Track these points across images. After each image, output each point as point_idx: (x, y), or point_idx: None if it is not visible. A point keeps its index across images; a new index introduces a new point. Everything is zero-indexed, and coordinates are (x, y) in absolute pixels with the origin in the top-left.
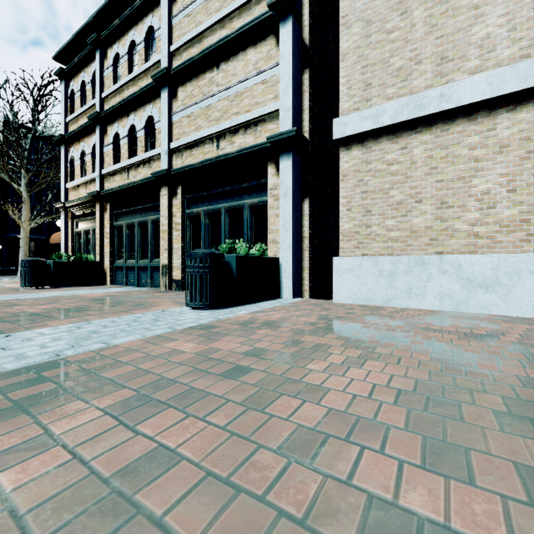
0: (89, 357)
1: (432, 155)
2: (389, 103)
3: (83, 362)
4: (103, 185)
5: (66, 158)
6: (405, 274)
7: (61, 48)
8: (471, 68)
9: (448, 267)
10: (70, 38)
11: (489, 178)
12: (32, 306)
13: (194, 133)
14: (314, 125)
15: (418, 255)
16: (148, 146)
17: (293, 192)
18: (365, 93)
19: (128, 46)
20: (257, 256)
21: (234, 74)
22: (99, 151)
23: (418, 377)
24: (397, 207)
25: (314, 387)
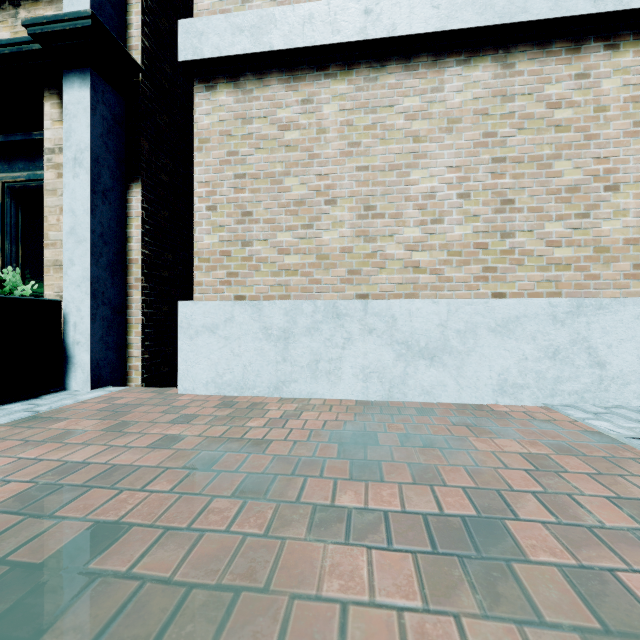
0: None
1: (352, 121)
2: (281, 7)
3: None
4: None
5: None
6: (308, 334)
7: None
8: None
9: (376, 321)
10: None
11: (434, 171)
12: None
13: None
14: (157, 47)
15: (329, 300)
16: None
17: (96, 160)
18: None
19: None
20: None
21: None
22: None
23: None
24: (296, 209)
25: None
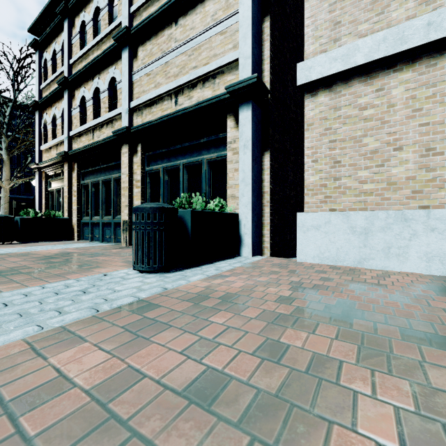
0: None
1: (415, 95)
2: (362, 39)
3: None
4: (71, 146)
5: (40, 123)
6: (382, 231)
7: (34, 20)
8: None
9: (437, 223)
10: (42, 10)
11: None
12: None
13: (153, 90)
14: (274, 76)
15: (399, 210)
16: (111, 107)
17: (253, 144)
18: (333, 32)
19: (93, 12)
20: (215, 211)
21: (192, 28)
22: (67, 114)
23: None
24: (371, 156)
25: None
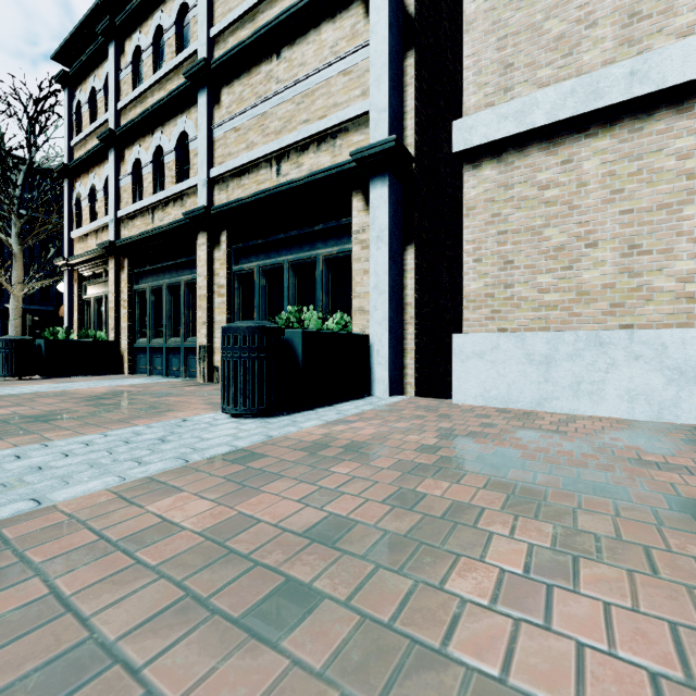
0: None
1: (614, 171)
2: (543, 90)
3: None
4: (118, 233)
5: (70, 197)
6: (569, 360)
7: (62, 43)
8: (681, 26)
9: (643, 349)
10: (74, 28)
11: None
12: None
13: (245, 153)
14: (421, 136)
15: (592, 330)
16: (180, 176)
17: (390, 235)
18: (502, 78)
19: (153, 34)
20: (335, 332)
21: (301, 64)
22: (114, 185)
23: None
24: (556, 255)
25: (482, 674)
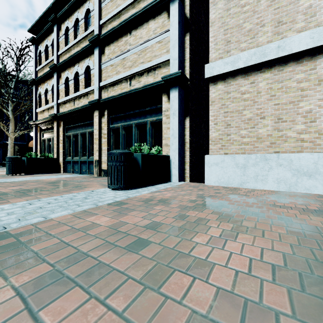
0: (29, 229)
1: (272, 87)
2: (242, 53)
3: (22, 234)
4: (58, 110)
5: (36, 93)
6: (253, 166)
7: (33, 24)
8: (298, 28)
9: (283, 161)
10: (38, 18)
11: (311, 101)
12: (6, 187)
13: (115, 76)
14: (192, 70)
15: (262, 154)
16: (86, 85)
17: (178, 113)
18: (226, 47)
19: (74, 22)
20: (155, 154)
21: (140, 37)
22: (56, 88)
23: (282, 249)
24: (248, 122)
25: (200, 260)
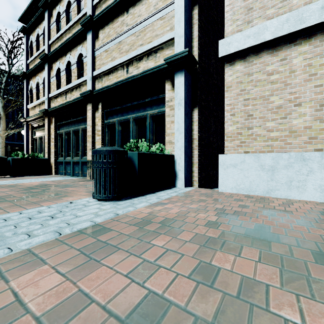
0: None
1: (311, 63)
2: (270, 20)
3: None
4: (49, 105)
5: (27, 88)
6: (285, 168)
7: (23, 12)
8: None
9: None
10: (28, 4)
11: None
12: None
13: (110, 63)
14: (201, 51)
15: (298, 152)
16: (79, 76)
17: (185, 102)
18: (246, 16)
19: (66, 5)
20: (156, 153)
21: (139, 15)
22: (47, 81)
23: None
24: (277, 111)
25: None
